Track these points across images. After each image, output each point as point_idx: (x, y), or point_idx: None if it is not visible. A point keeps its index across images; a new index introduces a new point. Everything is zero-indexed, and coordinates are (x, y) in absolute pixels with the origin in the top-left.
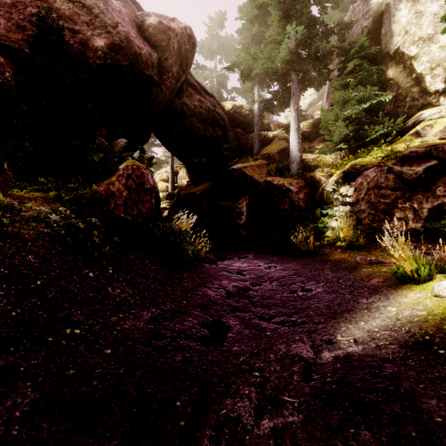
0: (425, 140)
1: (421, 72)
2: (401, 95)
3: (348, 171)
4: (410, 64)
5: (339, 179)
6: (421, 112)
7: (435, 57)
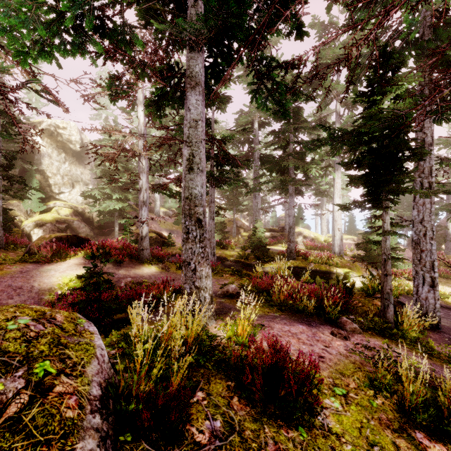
0: (61, 215)
1: (51, 184)
2: (42, 187)
3: (38, 223)
4: (47, 178)
5: (34, 225)
6: (55, 202)
7: (56, 181)
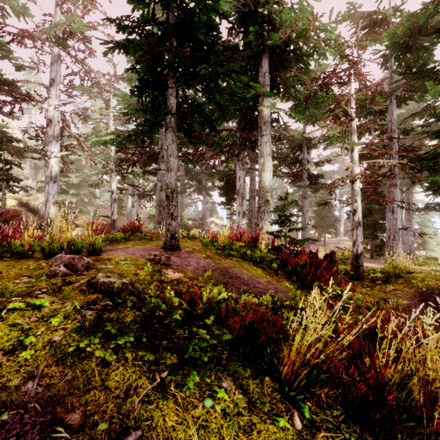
0: (8, 205)
1: None
2: None
3: None
4: None
5: None
6: None
7: None
